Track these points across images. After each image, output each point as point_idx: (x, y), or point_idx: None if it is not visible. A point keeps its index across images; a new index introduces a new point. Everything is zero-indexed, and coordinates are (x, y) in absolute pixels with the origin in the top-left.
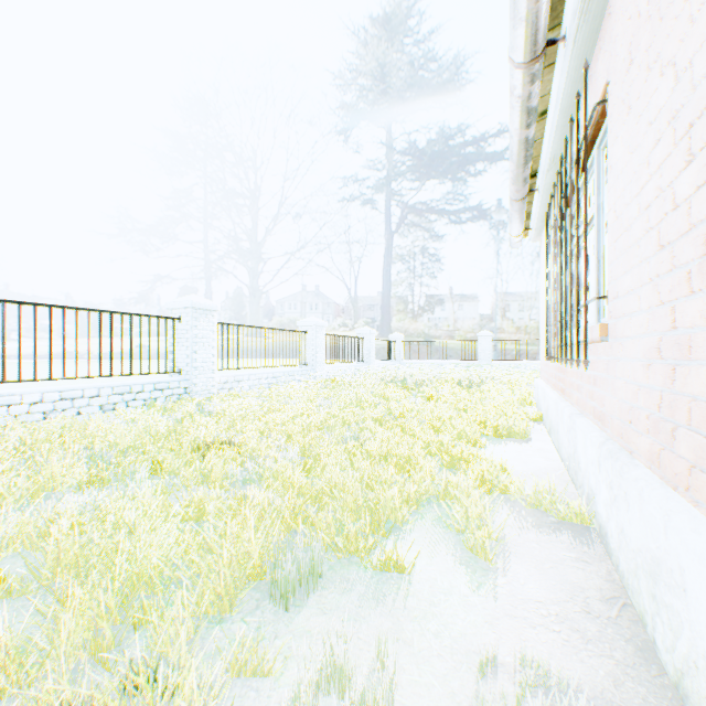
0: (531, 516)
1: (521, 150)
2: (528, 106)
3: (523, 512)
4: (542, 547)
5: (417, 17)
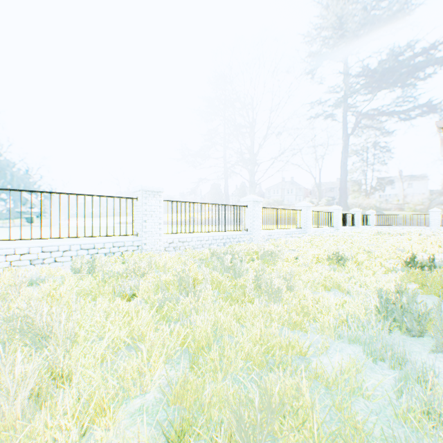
0: None
1: None
2: None
3: None
4: None
5: (376, 0)
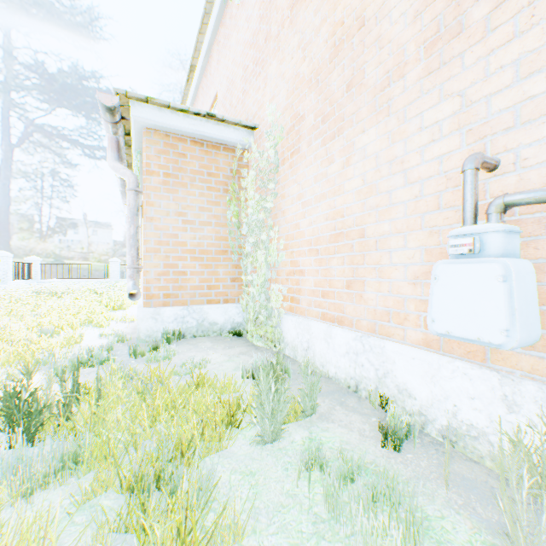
0: (120, 322)
1: (124, 193)
2: (125, 185)
3: (118, 321)
4: (121, 324)
5: None
